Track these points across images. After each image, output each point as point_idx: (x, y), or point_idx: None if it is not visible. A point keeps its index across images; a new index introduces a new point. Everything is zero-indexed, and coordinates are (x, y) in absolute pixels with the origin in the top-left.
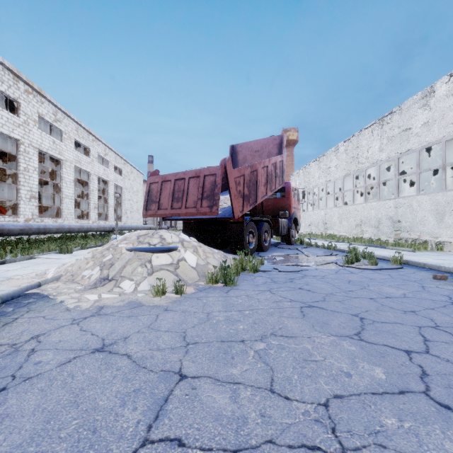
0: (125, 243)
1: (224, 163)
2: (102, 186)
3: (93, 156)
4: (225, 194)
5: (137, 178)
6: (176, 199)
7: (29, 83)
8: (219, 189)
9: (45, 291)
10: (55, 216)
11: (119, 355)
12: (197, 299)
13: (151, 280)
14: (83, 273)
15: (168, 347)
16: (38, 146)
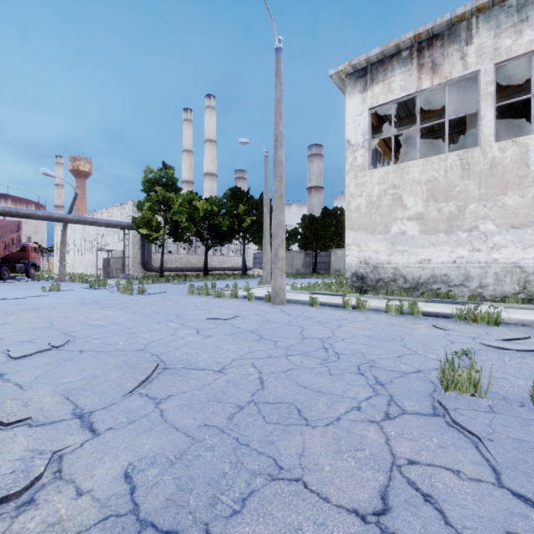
0: None
1: None
2: None
3: None
4: None
5: None
6: None
7: None
8: None
9: None
10: None
11: None
12: None
13: None
14: None
15: None
16: None
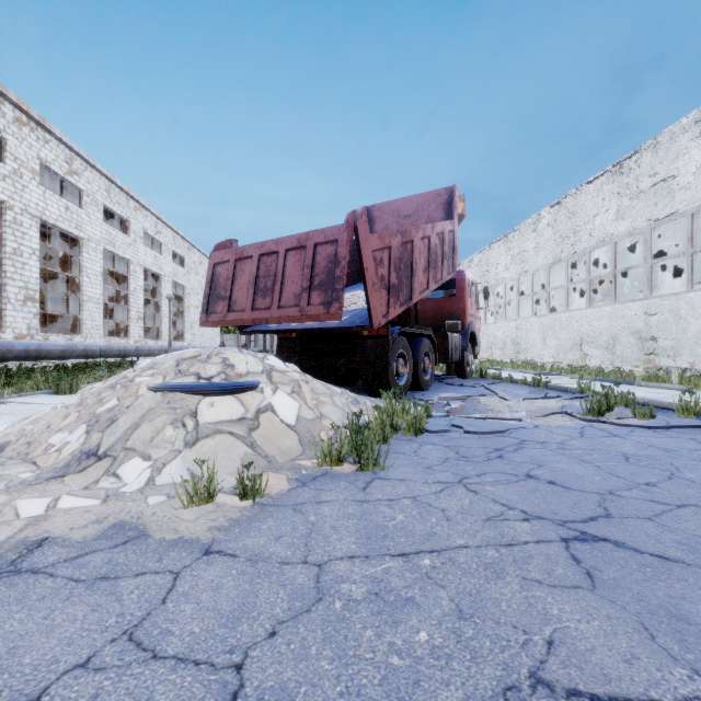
0: (149, 375)
1: (354, 220)
2: (151, 284)
3: (135, 235)
4: (352, 289)
5: None
6: (262, 291)
7: (22, 106)
8: (344, 269)
9: None
10: (71, 332)
11: None
12: (294, 512)
13: (190, 459)
14: (50, 439)
15: None
16: (39, 213)
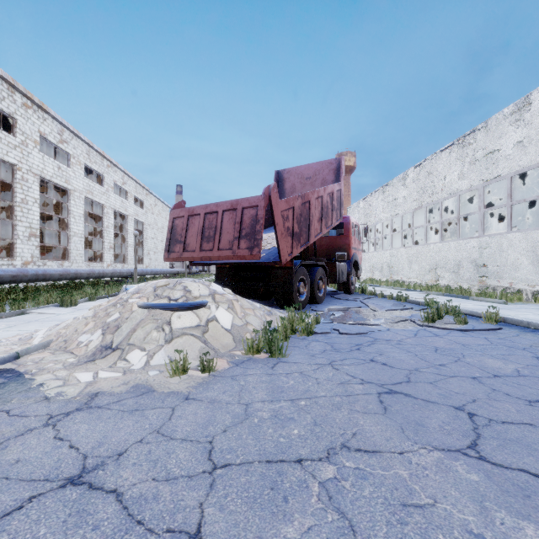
0: (138, 297)
1: (268, 192)
2: (119, 221)
3: (108, 185)
4: (269, 231)
5: (162, 212)
6: (206, 238)
7: (28, 94)
8: (262, 225)
9: (23, 366)
10: (61, 259)
11: (103, 493)
12: (232, 380)
13: (169, 350)
14: (79, 338)
15: (182, 475)
16: (39, 172)
